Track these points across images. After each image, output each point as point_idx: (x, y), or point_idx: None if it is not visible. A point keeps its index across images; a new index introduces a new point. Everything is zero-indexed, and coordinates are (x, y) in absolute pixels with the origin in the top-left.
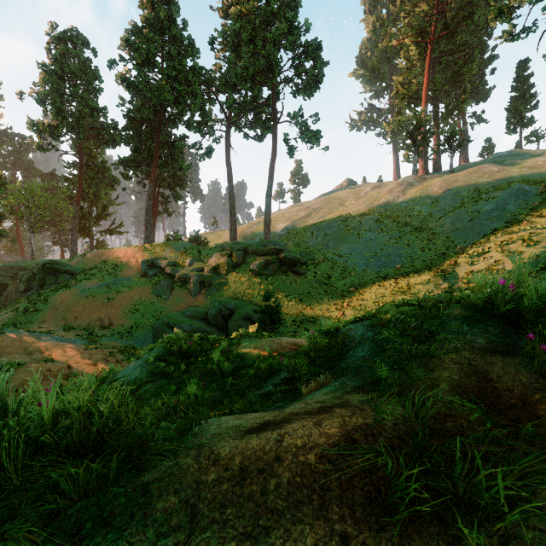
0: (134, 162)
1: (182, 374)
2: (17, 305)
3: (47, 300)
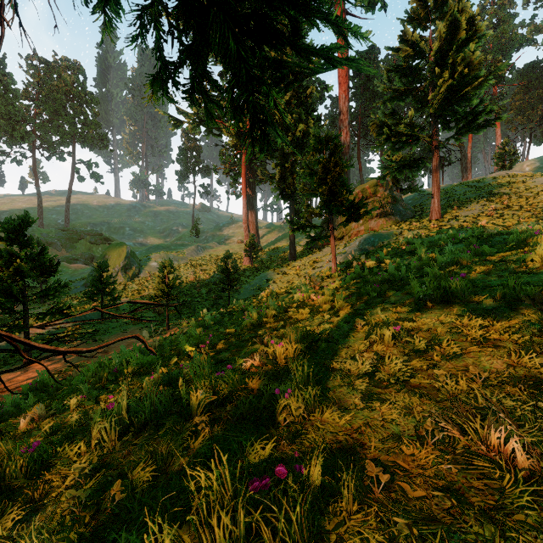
0: None
1: None
2: None
3: None
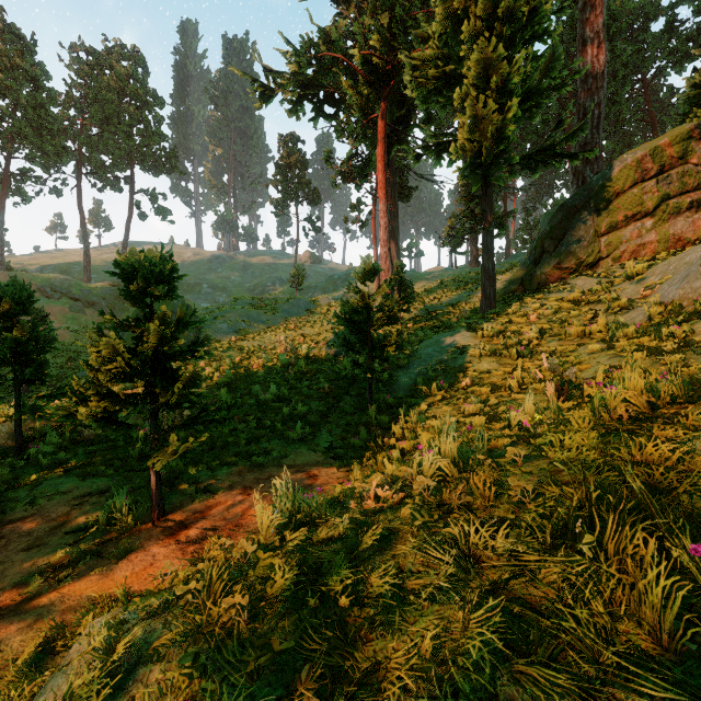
0: None
1: None
2: None
3: None
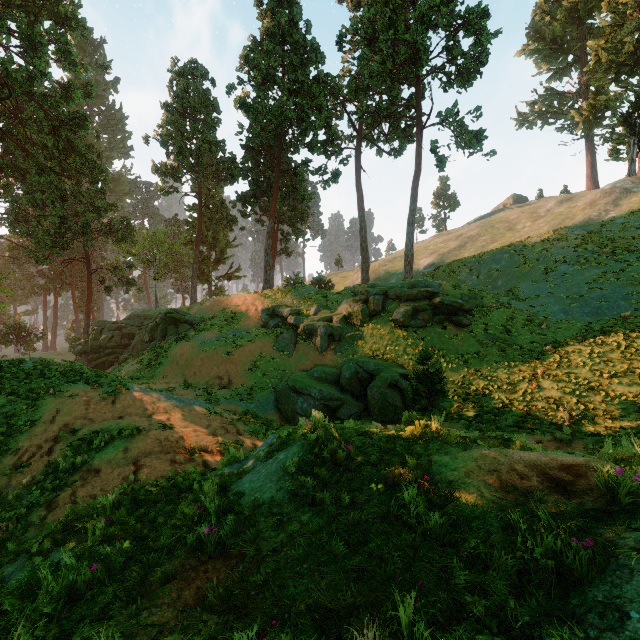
0: (252, 197)
1: (345, 508)
2: (141, 357)
3: (168, 353)
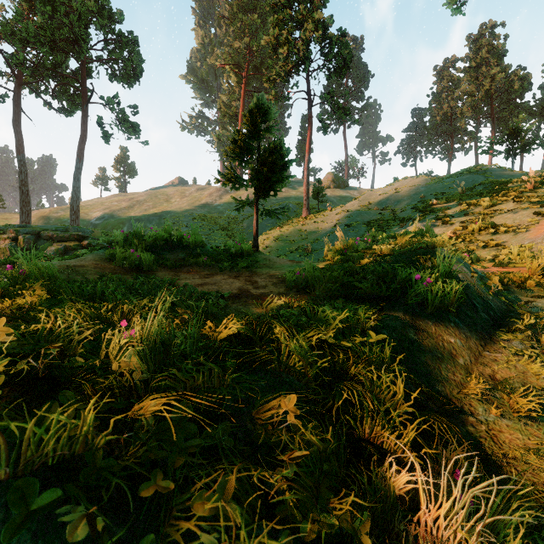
0: None
1: None
2: None
3: None
